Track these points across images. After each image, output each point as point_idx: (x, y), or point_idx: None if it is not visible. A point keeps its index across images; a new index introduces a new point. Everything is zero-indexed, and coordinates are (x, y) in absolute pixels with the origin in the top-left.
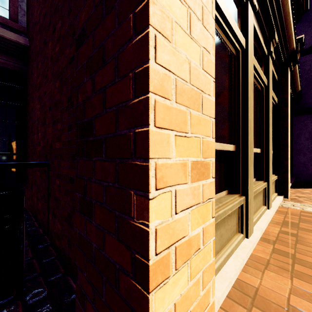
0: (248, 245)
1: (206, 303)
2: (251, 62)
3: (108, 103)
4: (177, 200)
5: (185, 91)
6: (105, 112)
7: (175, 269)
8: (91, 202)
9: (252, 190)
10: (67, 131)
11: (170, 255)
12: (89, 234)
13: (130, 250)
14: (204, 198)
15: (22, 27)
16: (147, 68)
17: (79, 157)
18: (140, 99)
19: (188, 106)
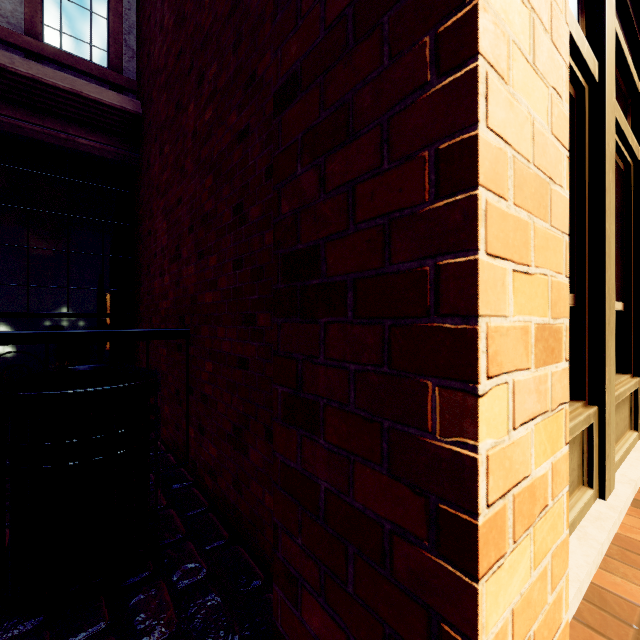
0: (608, 515)
1: (557, 623)
2: (610, 109)
3: (363, 212)
4: (515, 402)
5: (527, 180)
6: (354, 230)
7: (513, 542)
8: (317, 402)
9: (613, 394)
10: (232, 270)
11: (506, 512)
12: (311, 464)
13: (425, 496)
14: (554, 401)
15: (130, 80)
16: (473, 139)
17: (284, 318)
18: (453, 201)
19: (531, 211)
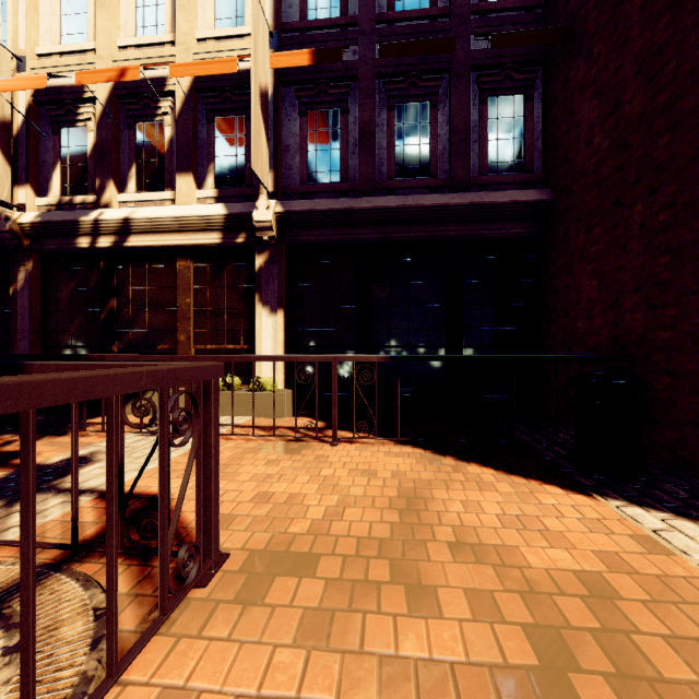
0: None
1: None
2: None
3: None
4: None
5: None
6: None
7: None
8: None
9: None
10: (697, 319)
11: None
12: None
13: None
14: None
15: (539, 174)
16: None
17: None
18: None
19: None
